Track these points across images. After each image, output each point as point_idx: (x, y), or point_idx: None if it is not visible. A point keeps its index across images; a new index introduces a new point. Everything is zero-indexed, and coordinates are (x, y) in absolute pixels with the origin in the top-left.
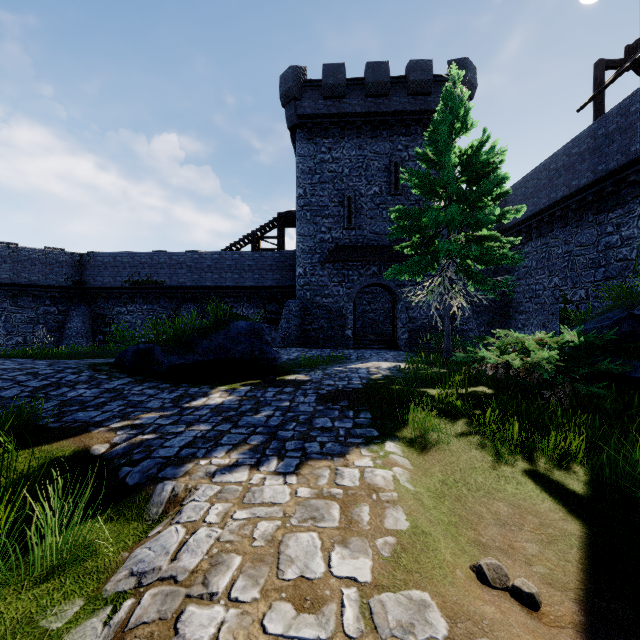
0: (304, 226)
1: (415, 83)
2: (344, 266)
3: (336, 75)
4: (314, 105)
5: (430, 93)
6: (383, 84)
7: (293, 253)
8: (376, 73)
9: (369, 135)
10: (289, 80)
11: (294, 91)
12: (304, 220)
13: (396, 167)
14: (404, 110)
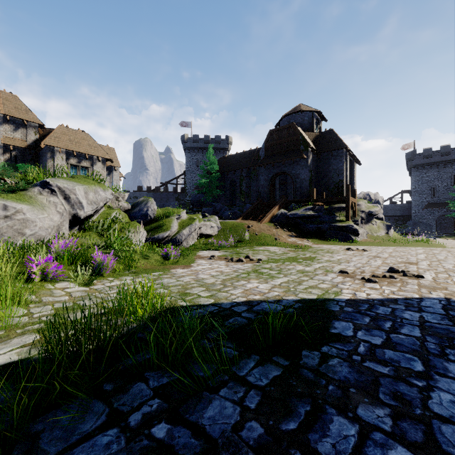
0: (415, 198)
1: None
2: (431, 210)
3: (428, 152)
4: (419, 161)
5: None
6: (448, 152)
7: (408, 204)
8: (445, 149)
9: (442, 167)
10: (410, 156)
11: (411, 159)
12: (415, 196)
13: (454, 176)
14: None
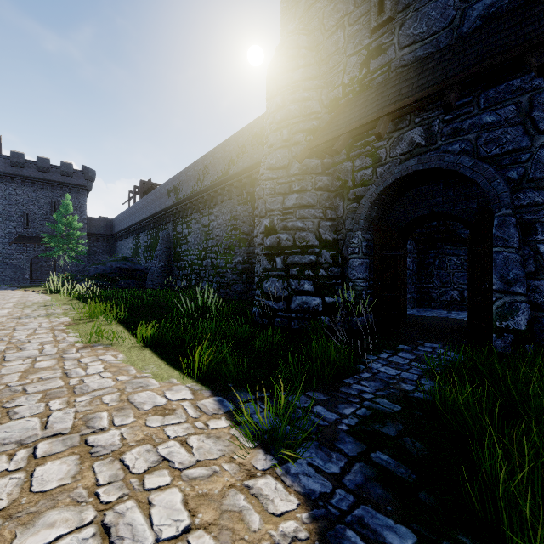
0: None
1: (64, 172)
2: (24, 246)
3: (19, 158)
4: (5, 167)
5: (72, 177)
6: (47, 168)
7: None
8: (43, 163)
9: (40, 187)
10: None
11: None
12: None
13: (55, 204)
14: (59, 181)
